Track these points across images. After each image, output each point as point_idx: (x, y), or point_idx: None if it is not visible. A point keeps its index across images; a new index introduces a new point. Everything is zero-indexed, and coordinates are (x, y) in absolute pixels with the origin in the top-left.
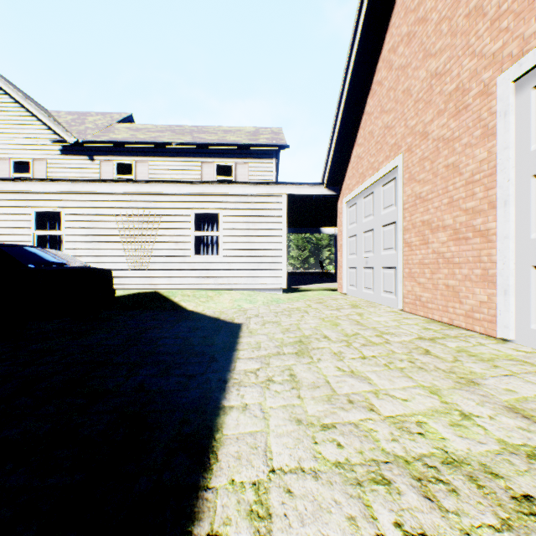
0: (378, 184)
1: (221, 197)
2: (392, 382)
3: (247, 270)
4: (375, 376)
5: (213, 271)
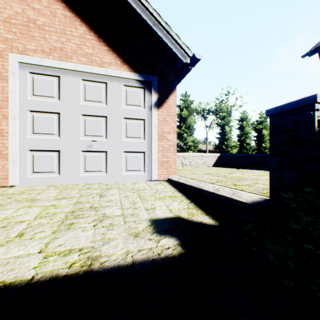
0: None
1: None
2: (4, 213)
3: None
4: None
5: None
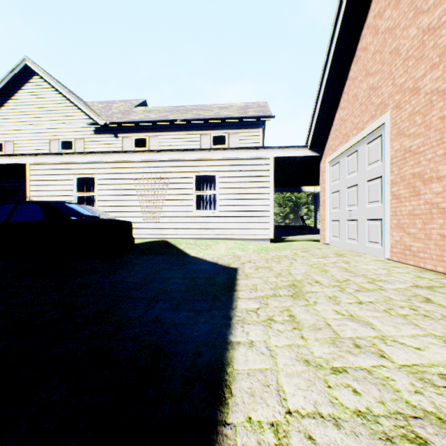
0: (363, 142)
1: (217, 161)
2: (397, 328)
3: (239, 222)
4: (377, 321)
5: (211, 224)
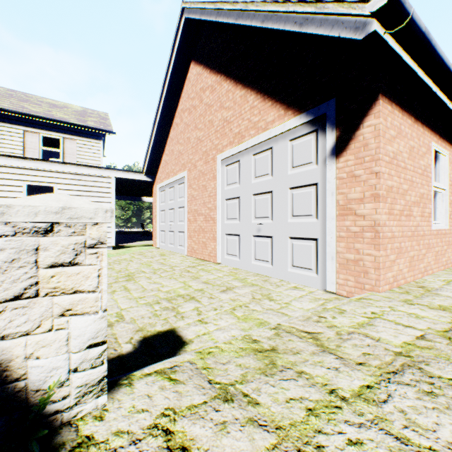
0: (177, 183)
1: (56, 173)
2: (170, 282)
3: None
4: (164, 282)
5: None
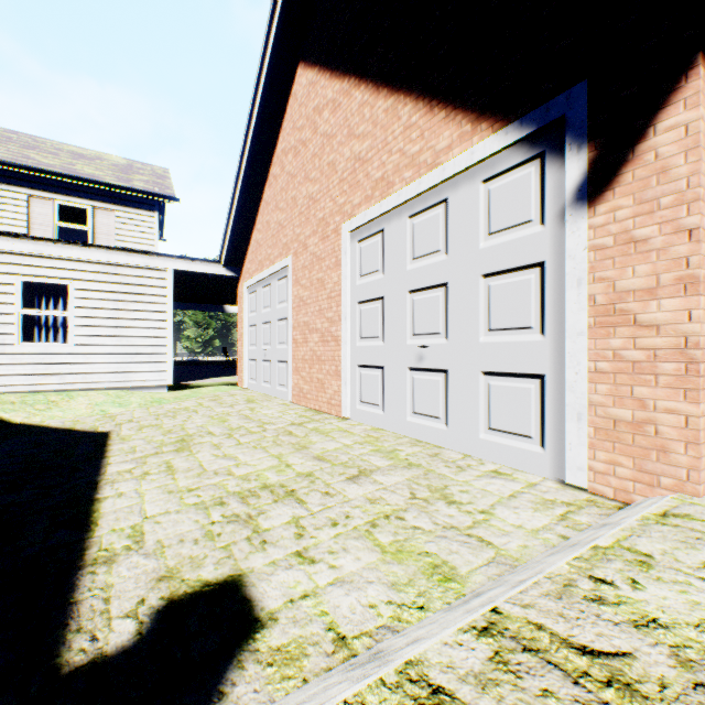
0: (275, 277)
1: (72, 262)
2: (253, 456)
3: (116, 363)
4: (243, 455)
5: (59, 366)
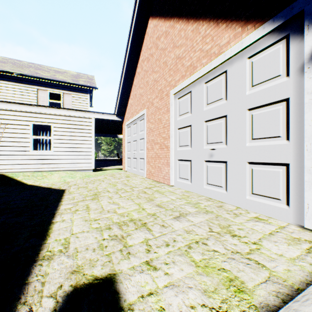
0: (138, 120)
1: (53, 115)
2: (127, 203)
3: (70, 159)
4: (122, 202)
5: (47, 160)
